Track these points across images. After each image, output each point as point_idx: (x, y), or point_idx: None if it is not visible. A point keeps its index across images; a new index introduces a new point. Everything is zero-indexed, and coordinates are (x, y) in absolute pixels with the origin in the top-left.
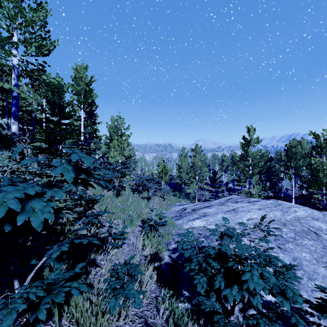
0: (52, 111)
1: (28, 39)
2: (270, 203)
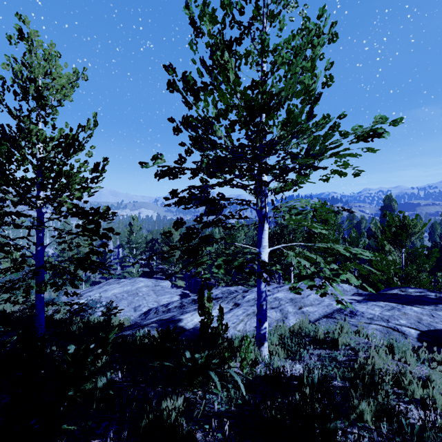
0: None
1: None
2: (129, 282)
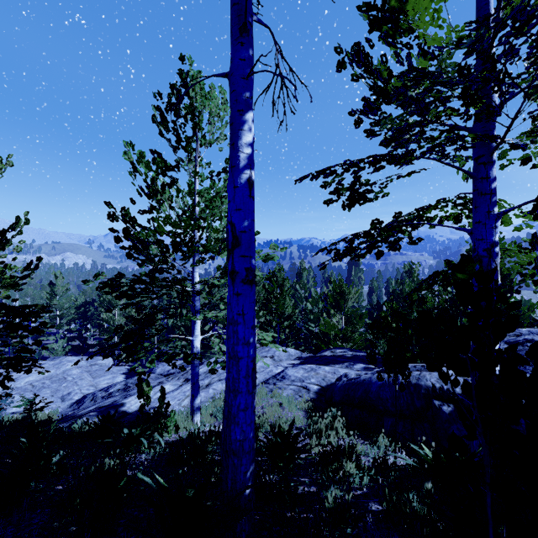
0: None
1: None
2: (53, 364)
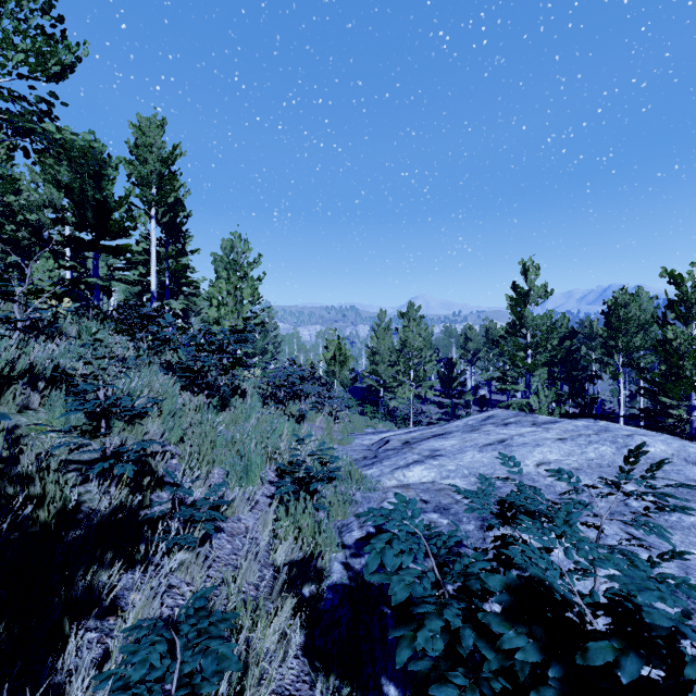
0: (80, 217)
1: (6, 30)
2: (584, 426)
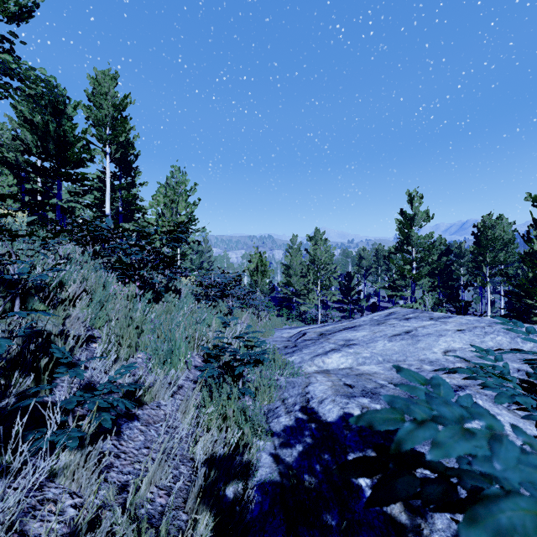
0: (43, 148)
1: None
2: (476, 320)
